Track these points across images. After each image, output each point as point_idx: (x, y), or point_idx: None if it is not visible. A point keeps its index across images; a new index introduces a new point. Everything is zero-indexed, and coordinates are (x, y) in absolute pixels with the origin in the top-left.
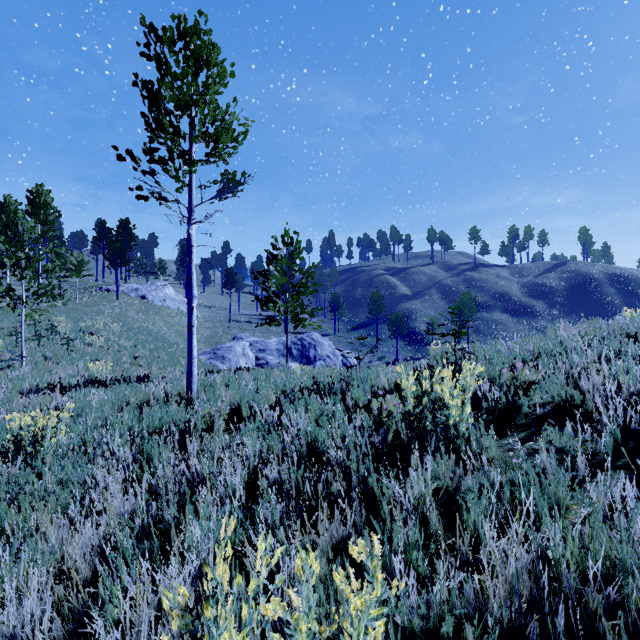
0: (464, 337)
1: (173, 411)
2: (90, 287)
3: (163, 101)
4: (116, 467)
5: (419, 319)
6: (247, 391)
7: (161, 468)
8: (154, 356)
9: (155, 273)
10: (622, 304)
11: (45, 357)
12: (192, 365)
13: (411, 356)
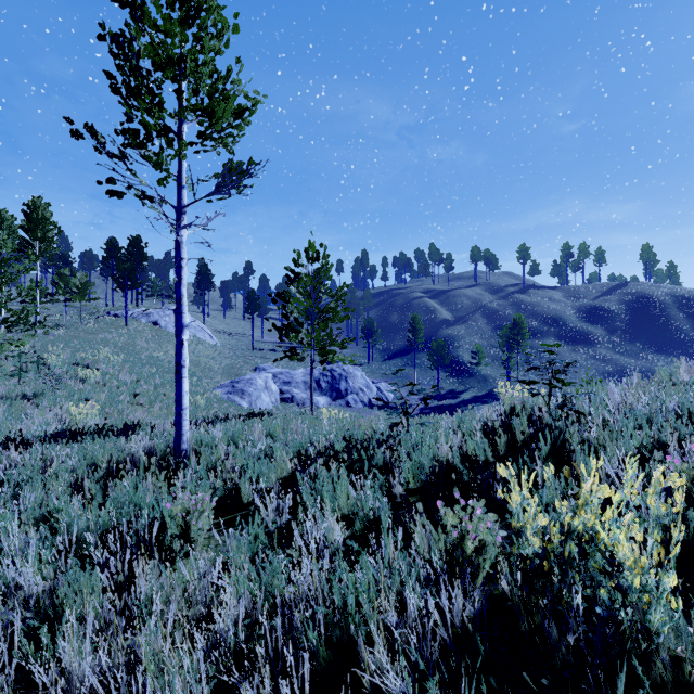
0: (513, 367)
1: (149, 487)
2: (97, 312)
3: (134, 54)
4: (6, 625)
5: (462, 347)
6: (255, 454)
7: (65, 649)
8: (159, 393)
9: (170, 296)
10: (692, 330)
11: (24, 396)
12: (182, 418)
13: (454, 389)
